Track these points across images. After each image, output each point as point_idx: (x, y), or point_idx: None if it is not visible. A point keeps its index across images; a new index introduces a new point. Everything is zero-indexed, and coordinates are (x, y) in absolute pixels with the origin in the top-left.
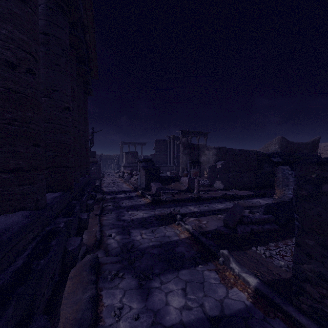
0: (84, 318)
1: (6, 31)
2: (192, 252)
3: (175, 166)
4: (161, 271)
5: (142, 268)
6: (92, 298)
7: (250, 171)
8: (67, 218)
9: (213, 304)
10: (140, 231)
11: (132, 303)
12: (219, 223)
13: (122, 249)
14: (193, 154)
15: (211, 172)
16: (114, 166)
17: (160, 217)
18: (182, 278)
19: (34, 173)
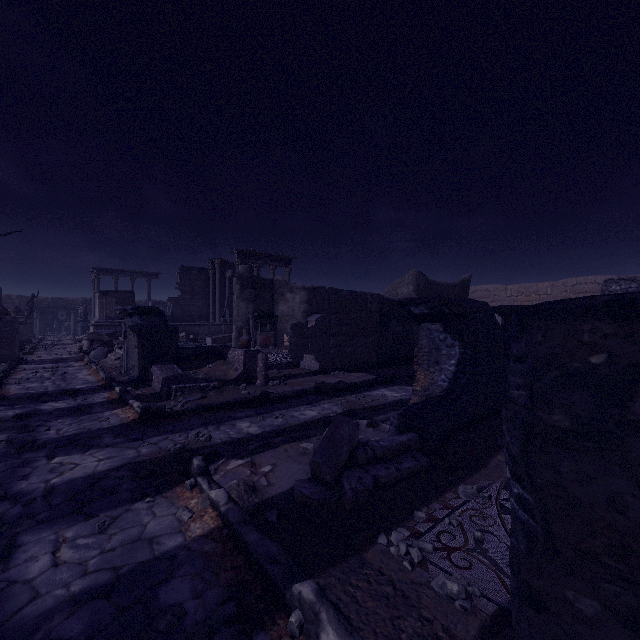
0: None
1: None
2: (214, 595)
3: (225, 325)
4: None
5: None
6: None
7: (369, 333)
8: None
9: None
10: (60, 533)
11: None
12: (302, 468)
13: None
14: (263, 300)
15: (295, 337)
16: (74, 326)
17: (147, 468)
18: None
19: None
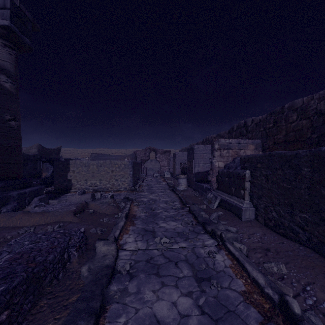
0: None
1: None
2: None
3: None
4: None
5: None
6: None
7: None
8: None
9: None
10: None
11: None
12: None
13: None
14: None
15: None
16: None
17: None
18: None
19: None
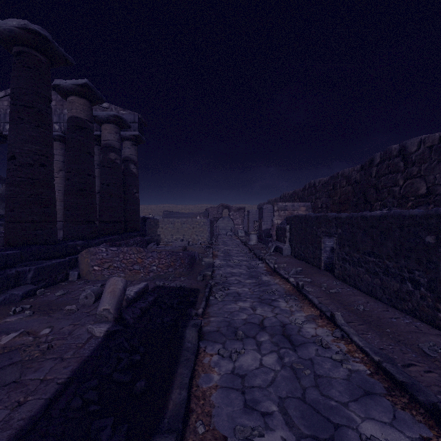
0: None
1: None
2: None
3: None
4: None
5: None
6: None
7: None
8: None
9: None
10: None
11: None
12: None
13: None
14: None
15: None
16: None
17: None
18: None
19: None
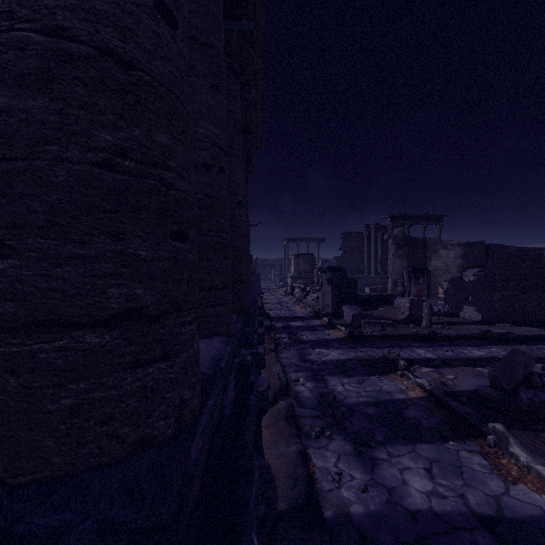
0: (298, 473)
1: (203, 129)
2: (434, 420)
3: (379, 278)
4: (386, 439)
5: (356, 431)
6: (301, 453)
7: (544, 289)
8: (250, 350)
9: (483, 499)
10: (340, 379)
11: (353, 471)
12: (480, 381)
13: (320, 401)
14: (416, 256)
15: (454, 290)
16: (274, 277)
17: (368, 362)
18: (423, 454)
19: (225, 292)
